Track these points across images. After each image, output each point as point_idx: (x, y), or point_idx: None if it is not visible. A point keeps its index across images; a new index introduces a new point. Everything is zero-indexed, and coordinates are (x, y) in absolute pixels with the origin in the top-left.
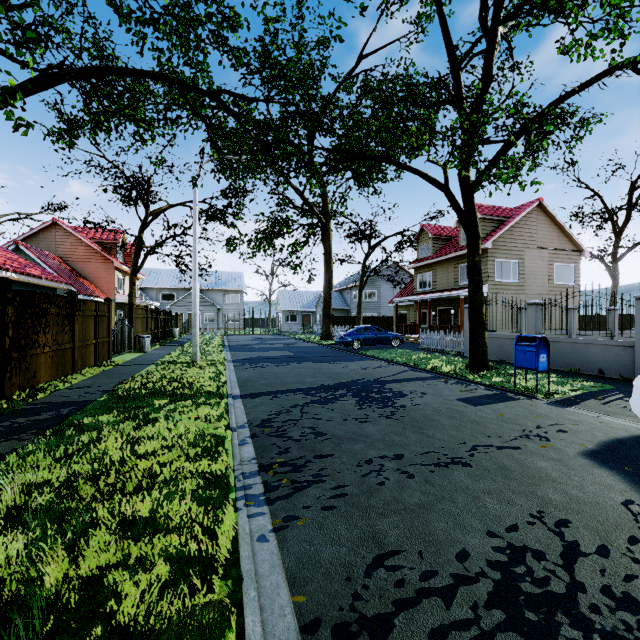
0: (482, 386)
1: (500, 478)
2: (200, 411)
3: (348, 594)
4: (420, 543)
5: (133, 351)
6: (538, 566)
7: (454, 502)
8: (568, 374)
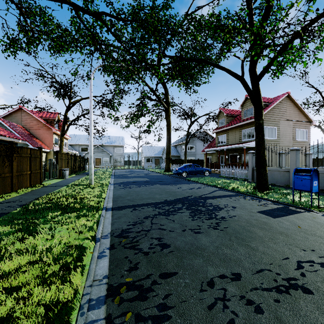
0: (269, 201)
1: None
2: (77, 222)
3: None
4: None
5: (58, 178)
6: None
7: None
8: (321, 193)
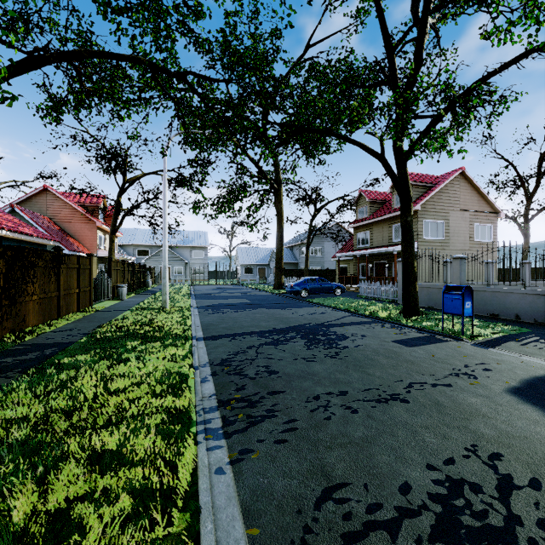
0: (414, 329)
1: (435, 413)
2: (167, 351)
3: (299, 527)
4: (365, 476)
5: (112, 299)
6: (476, 499)
7: (395, 436)
8: (489, 319)
